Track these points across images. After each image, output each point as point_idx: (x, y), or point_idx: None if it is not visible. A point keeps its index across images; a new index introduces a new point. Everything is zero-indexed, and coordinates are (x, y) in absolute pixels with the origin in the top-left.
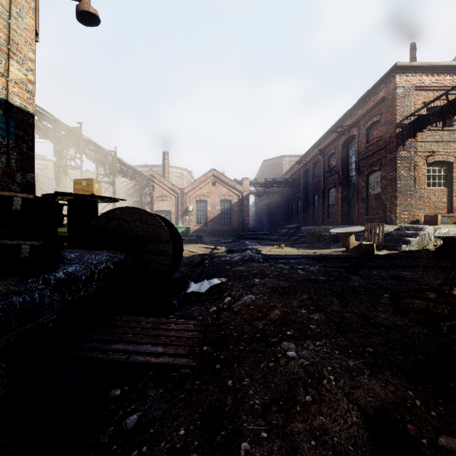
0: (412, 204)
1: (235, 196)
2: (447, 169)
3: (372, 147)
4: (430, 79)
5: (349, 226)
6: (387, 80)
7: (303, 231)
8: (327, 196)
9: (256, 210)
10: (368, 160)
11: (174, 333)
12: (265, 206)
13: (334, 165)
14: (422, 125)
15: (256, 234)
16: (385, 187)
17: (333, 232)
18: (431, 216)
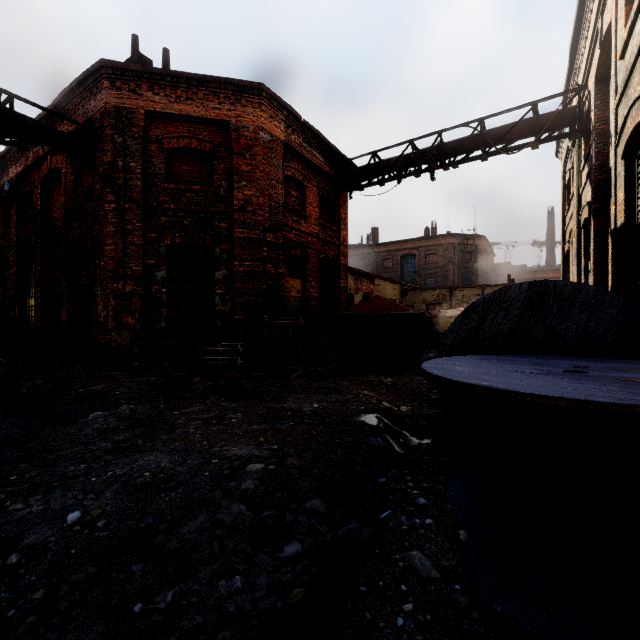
0: None
1: None
2: None
3: None
4: None
5: None
6: None
7: None
8: None
9: None
10: None
11: None
12: None
13: None
14: None
15: None
16: None
17: None
18: None
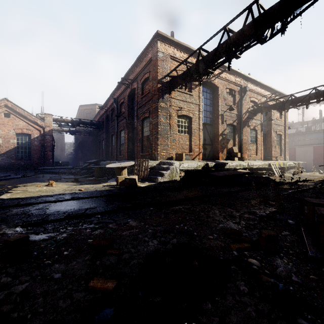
0: (168, 145)
1: (36, 130)
2: (189, 122)
3: (145, 98)
4: (179, 54)
5: (124, 162)
6: (153, 44)
7: (101, 165)
8: (119, 136)
9: (75, 147)
10: (143, 109)
11: None
12: (81, 144)
13: (123, 112)
14: (174, 85)
15: (57, 168)
16: (152, 130)
17: (107, 167)
18: (179, 154)
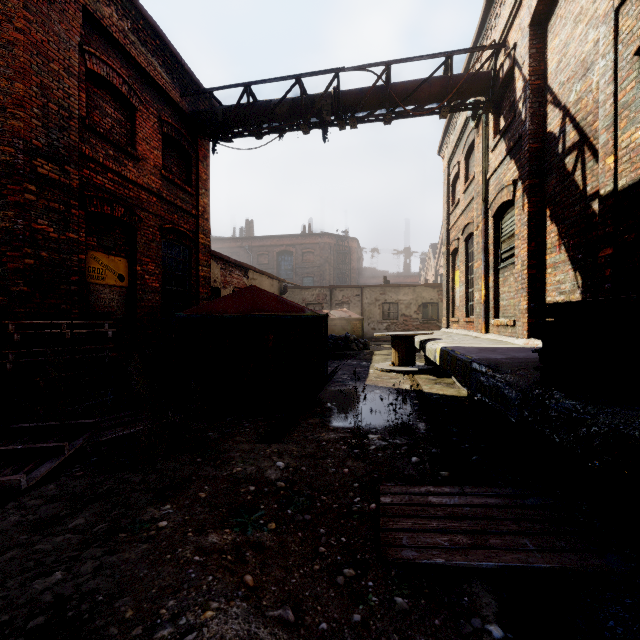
0: None
1: None
2: None
3: None
4: None
5: None
6: None
7: None
8: None
9: None
10: None
11: (429, 523)
12: None
13: None
14: None
15: None
16: None
17: None
18: None
